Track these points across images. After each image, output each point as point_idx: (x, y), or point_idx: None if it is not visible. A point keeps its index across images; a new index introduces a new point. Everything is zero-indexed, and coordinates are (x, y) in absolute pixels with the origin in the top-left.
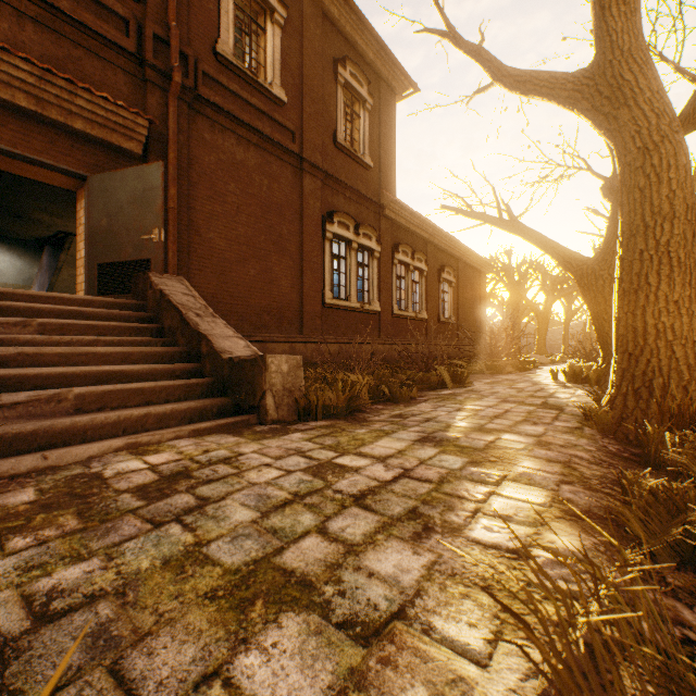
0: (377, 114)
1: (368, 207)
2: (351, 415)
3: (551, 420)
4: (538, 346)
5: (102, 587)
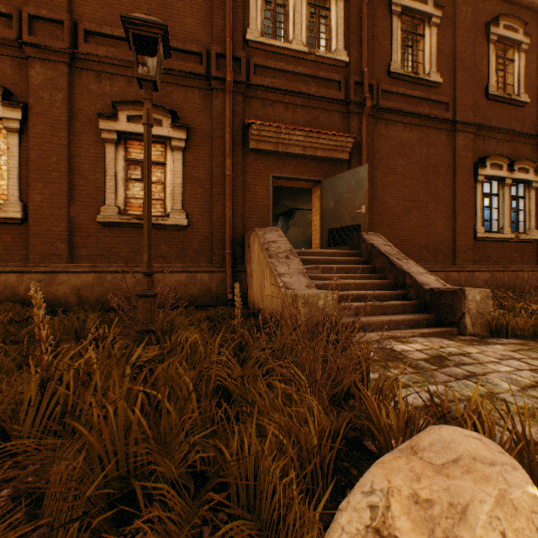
0: (534, 49)
1: (522, 142)
2: (537, 338)
3: None
4: None
5: (458, 396)
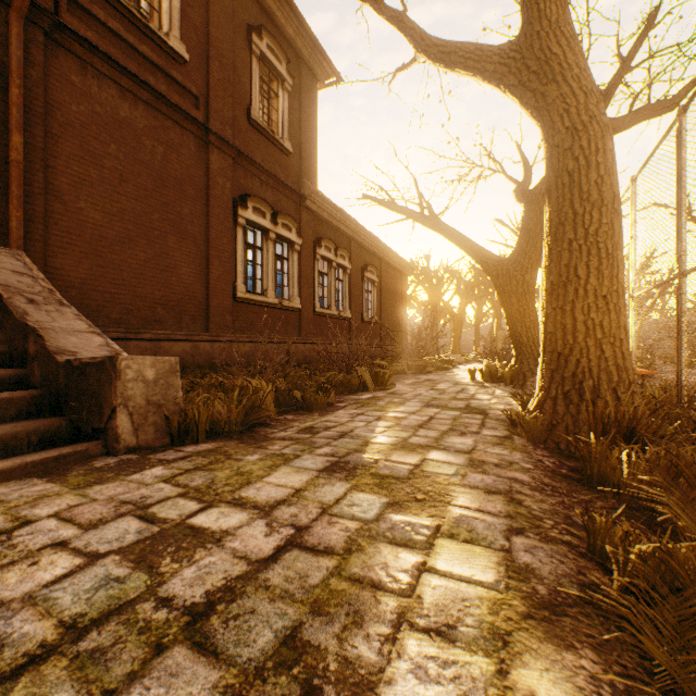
0: (298, 98)
1: (287, 195)
2: (250, 432)
3: (479, 428)
4: (454, 346)
5: None
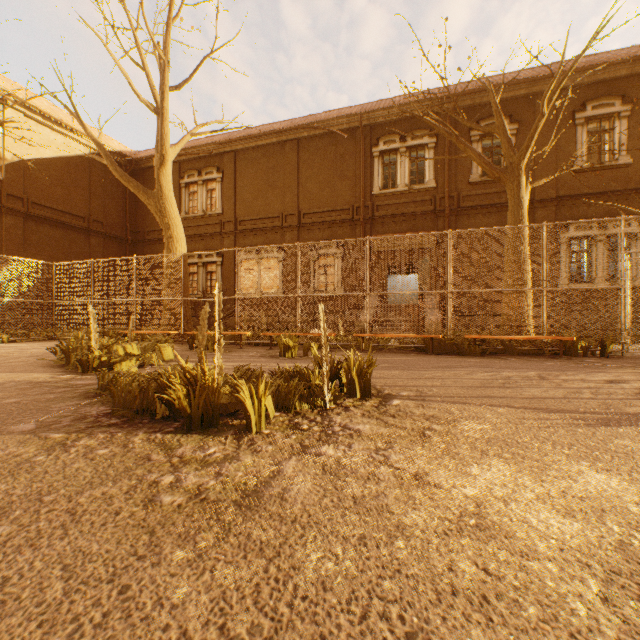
0: None
1: (625, 198)
2: None
3: None
4: None
5: None
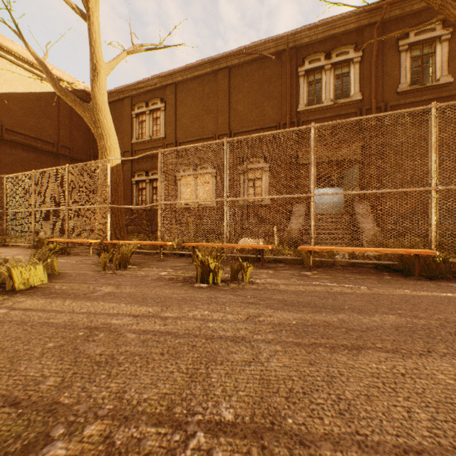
0: None
1: None
2: None
3: None
4: None
5: None
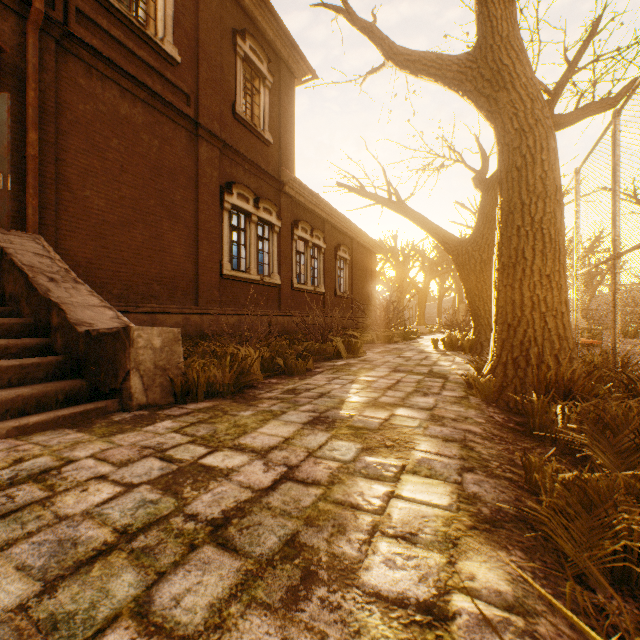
0: (278, 94)
1: (268, 182)
2: (240, 393)
3: (440, 389)
4: (419, 318)
5: None
